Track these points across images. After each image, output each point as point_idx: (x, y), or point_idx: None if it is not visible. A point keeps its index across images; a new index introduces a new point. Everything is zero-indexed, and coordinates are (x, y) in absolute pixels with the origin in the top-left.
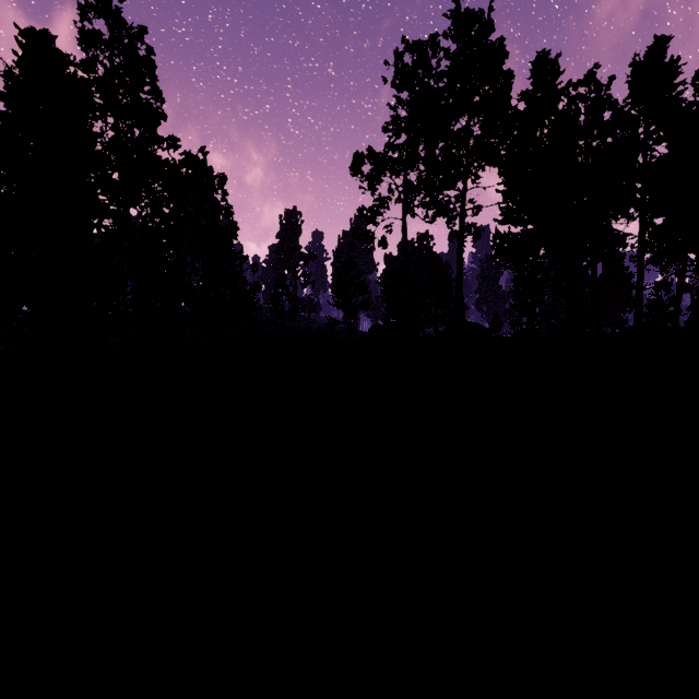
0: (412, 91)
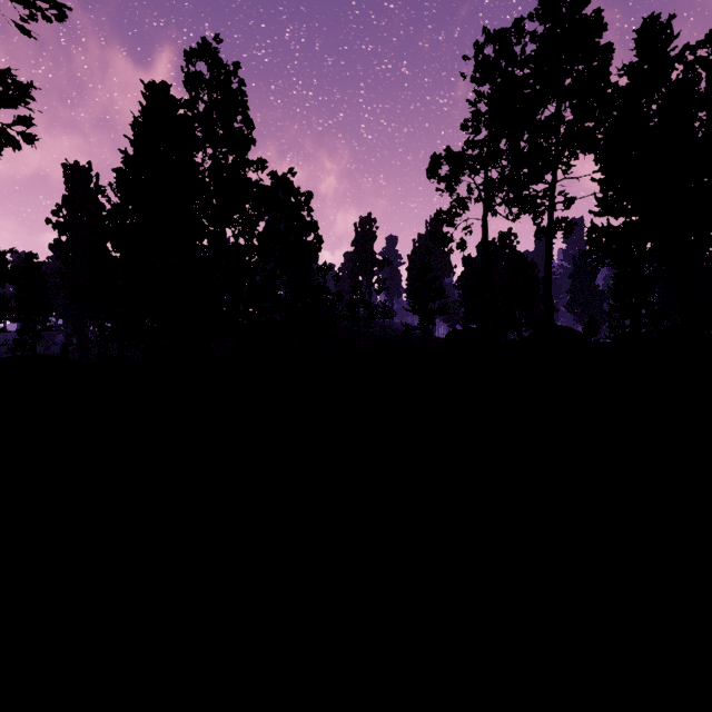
0: (493, 83)
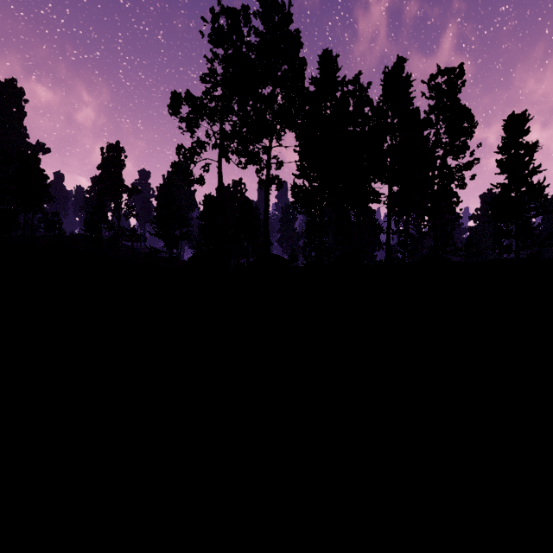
0: (226, 49)
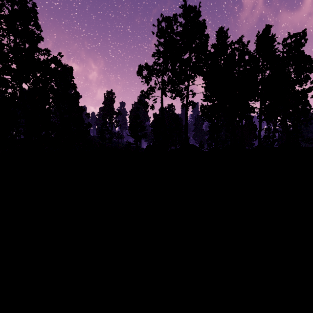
0: (165, 39)
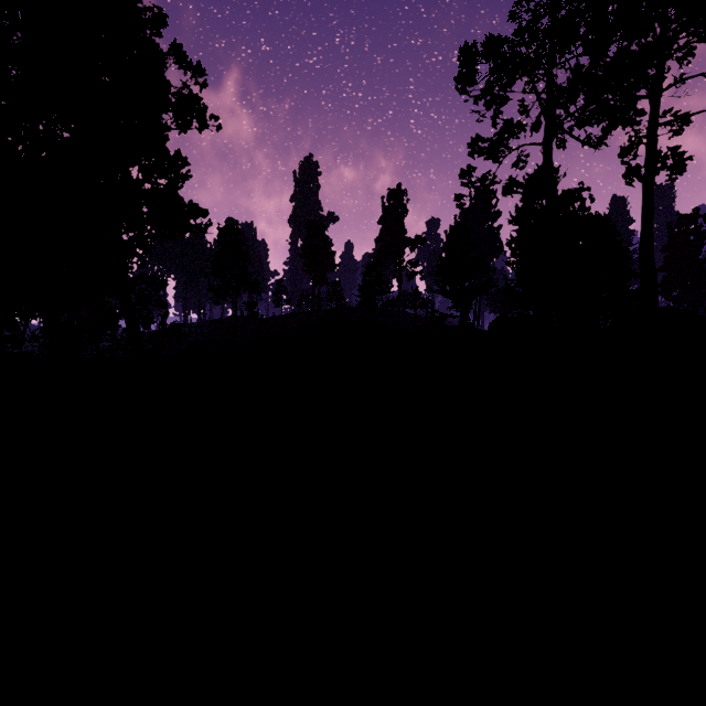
0: None
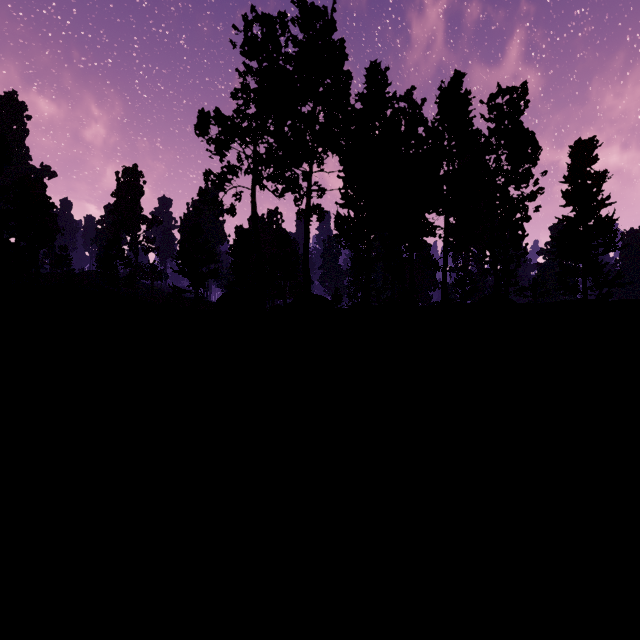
0: (261, 62)
